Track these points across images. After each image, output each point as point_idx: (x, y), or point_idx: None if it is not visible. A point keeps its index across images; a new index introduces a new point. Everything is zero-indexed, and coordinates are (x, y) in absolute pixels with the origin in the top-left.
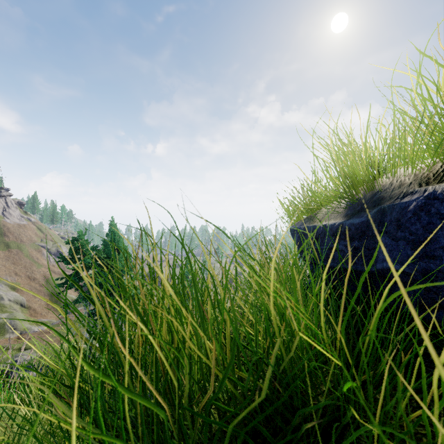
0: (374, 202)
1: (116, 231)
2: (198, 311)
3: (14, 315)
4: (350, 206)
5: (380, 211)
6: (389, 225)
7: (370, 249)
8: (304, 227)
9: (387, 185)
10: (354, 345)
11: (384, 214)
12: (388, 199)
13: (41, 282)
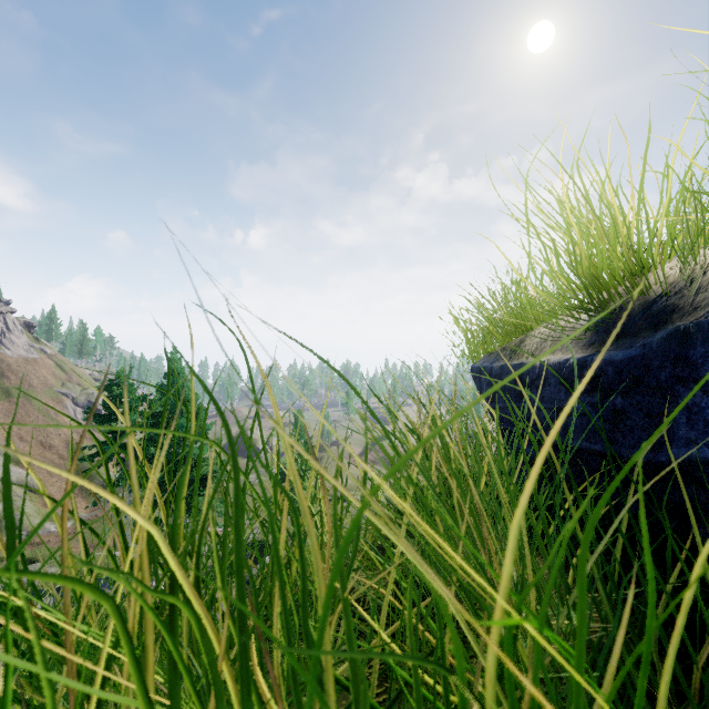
0: (656, 318)
1: (181, 369)
2: (243, 651)
3: (17, 505)
4: (598, 326)
5: (676, 335)
6: (703, 366)
7: (655, 415)
8: (500, 365)
9: (681, 283)
10: (662, 664)
11: (688, 341)
12: (691, 310)
13: (62, 452)
